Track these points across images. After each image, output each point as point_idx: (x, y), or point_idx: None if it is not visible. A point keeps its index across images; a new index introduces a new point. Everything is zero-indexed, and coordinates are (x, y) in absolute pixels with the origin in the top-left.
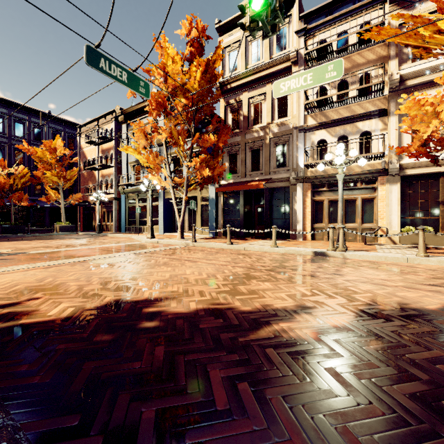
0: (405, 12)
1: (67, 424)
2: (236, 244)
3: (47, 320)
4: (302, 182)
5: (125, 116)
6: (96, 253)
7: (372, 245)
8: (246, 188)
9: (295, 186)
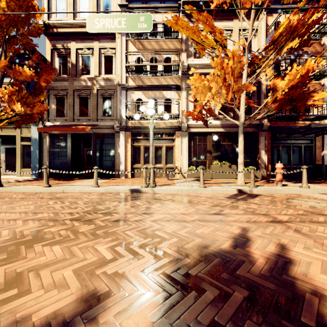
0: (190, 24)
1: None
2: (56, 186)
3: None
4: (124, 130)
5: None
6: None
7: (172, 180)
8: (72, 130)
9: (119, 133)
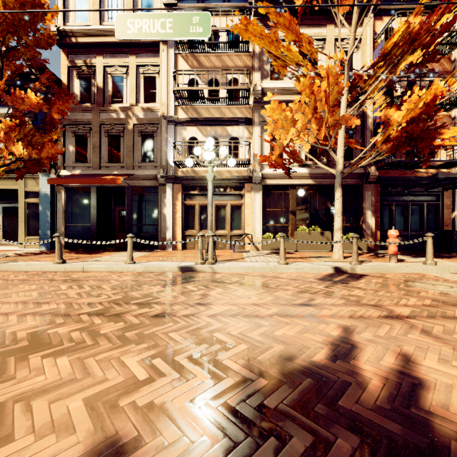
0: (266, 31)
1: None
2: (73, 262)
3: None
4: (172, 182)
5: None
6: None
7: (240, 252)
8: (97, 182)
9: (165, 186)
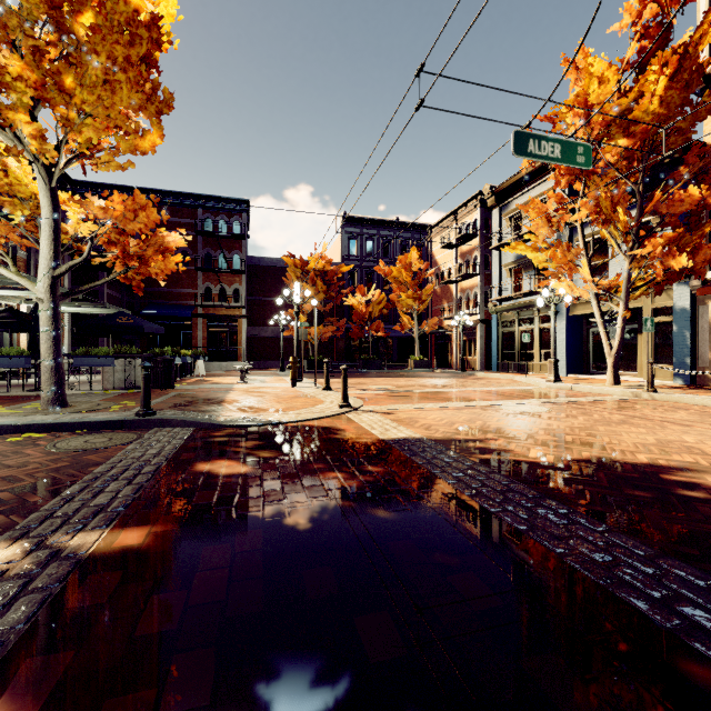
0: None
1: (687, 552)
2: None
3: (536, 461)
4: None
5: (496, 196)
6: (492, 397)
7: None
8: None
9: None
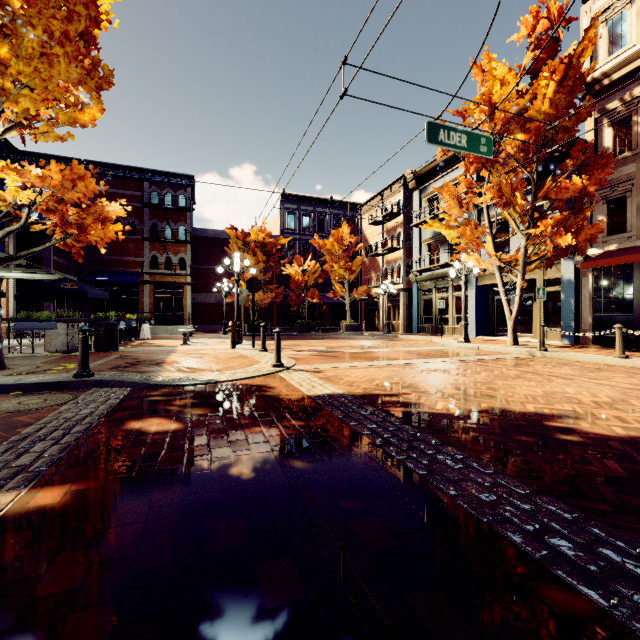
0: None
1: (559, 489)
2: (637, 359)
3: (441, 412)
4: None
5: (417, 180)
6: (410, 357)
7: None
8: None
9: None
